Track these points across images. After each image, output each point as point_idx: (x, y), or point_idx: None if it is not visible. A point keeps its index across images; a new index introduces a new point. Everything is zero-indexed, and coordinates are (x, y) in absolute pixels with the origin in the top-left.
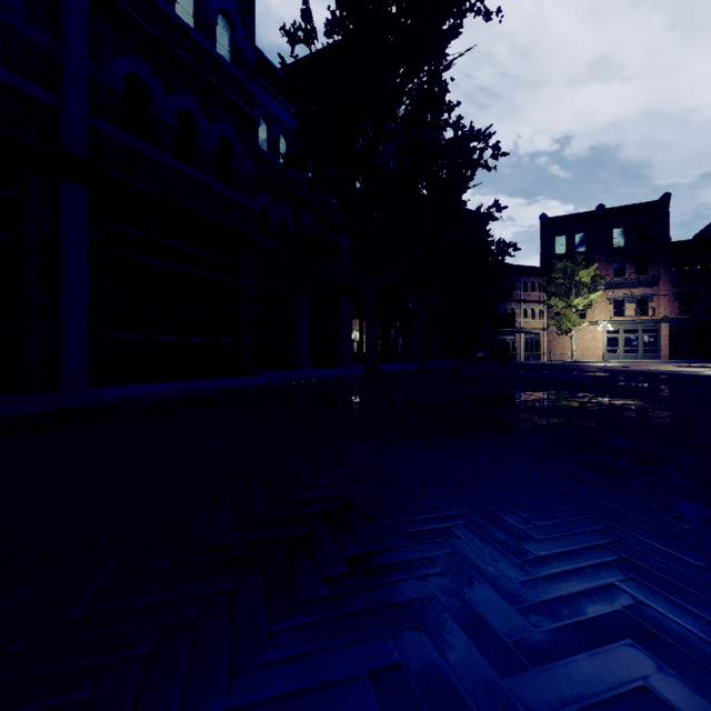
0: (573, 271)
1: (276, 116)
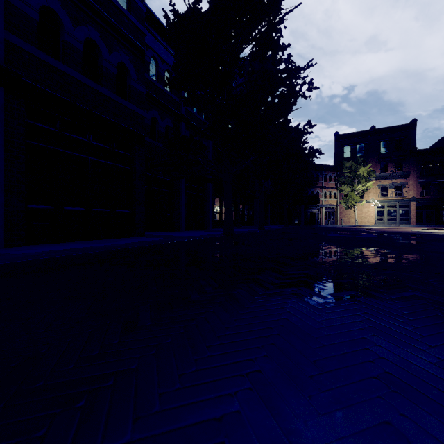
0: (356, 168)
1: (162, 56)
